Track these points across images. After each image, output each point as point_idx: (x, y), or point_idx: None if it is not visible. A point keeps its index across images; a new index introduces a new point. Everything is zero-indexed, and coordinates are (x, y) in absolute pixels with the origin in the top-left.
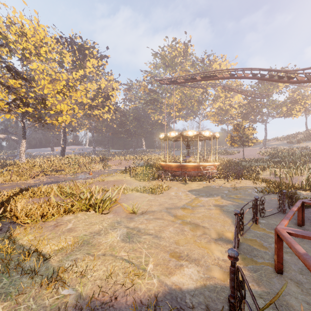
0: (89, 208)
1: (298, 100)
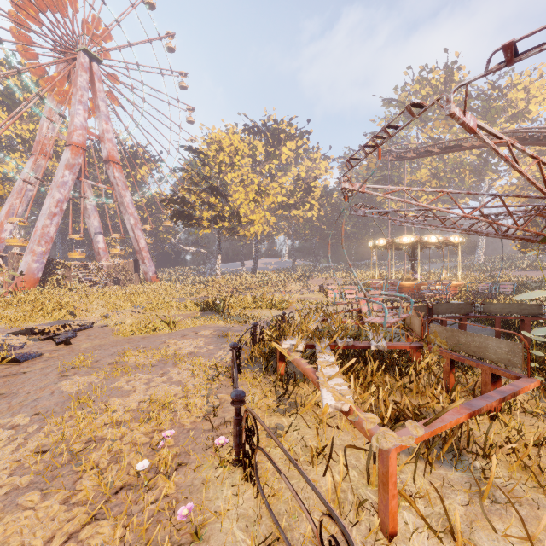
0: (271, 307)
1: None
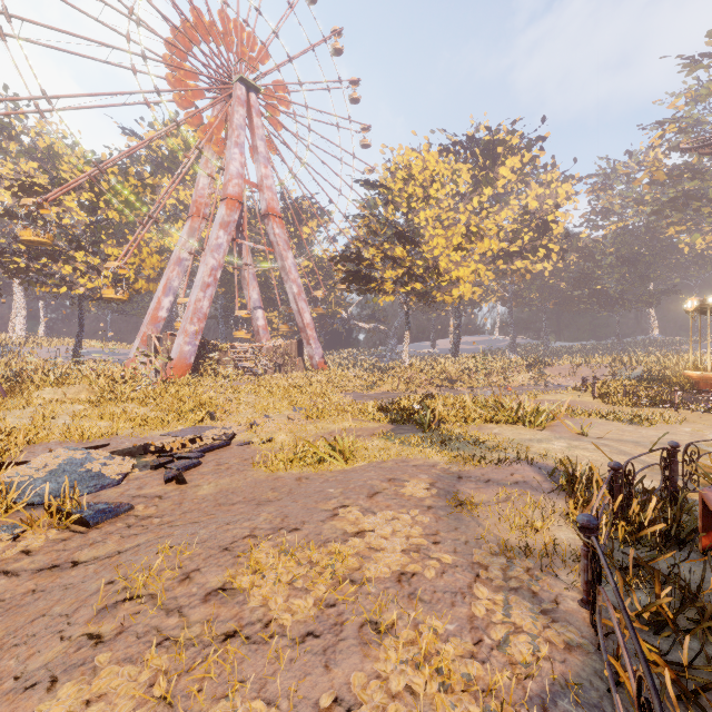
0: (515, 421)
1: None
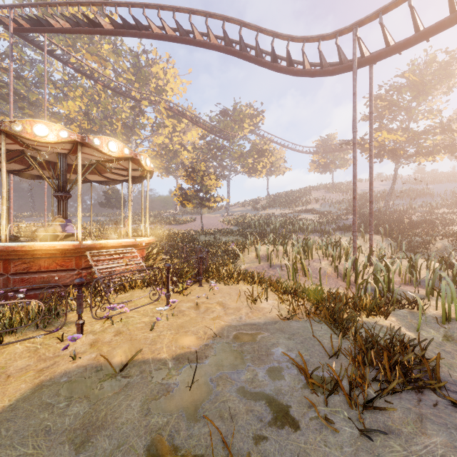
0: None
1: (265, 152)
